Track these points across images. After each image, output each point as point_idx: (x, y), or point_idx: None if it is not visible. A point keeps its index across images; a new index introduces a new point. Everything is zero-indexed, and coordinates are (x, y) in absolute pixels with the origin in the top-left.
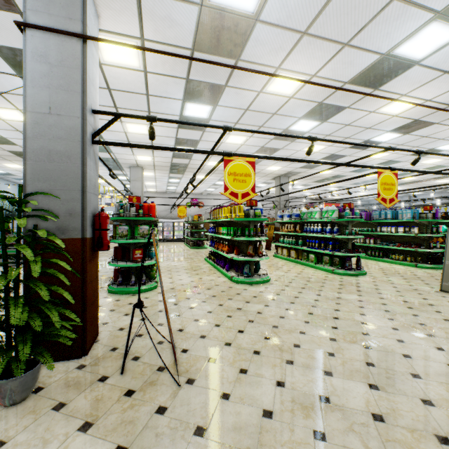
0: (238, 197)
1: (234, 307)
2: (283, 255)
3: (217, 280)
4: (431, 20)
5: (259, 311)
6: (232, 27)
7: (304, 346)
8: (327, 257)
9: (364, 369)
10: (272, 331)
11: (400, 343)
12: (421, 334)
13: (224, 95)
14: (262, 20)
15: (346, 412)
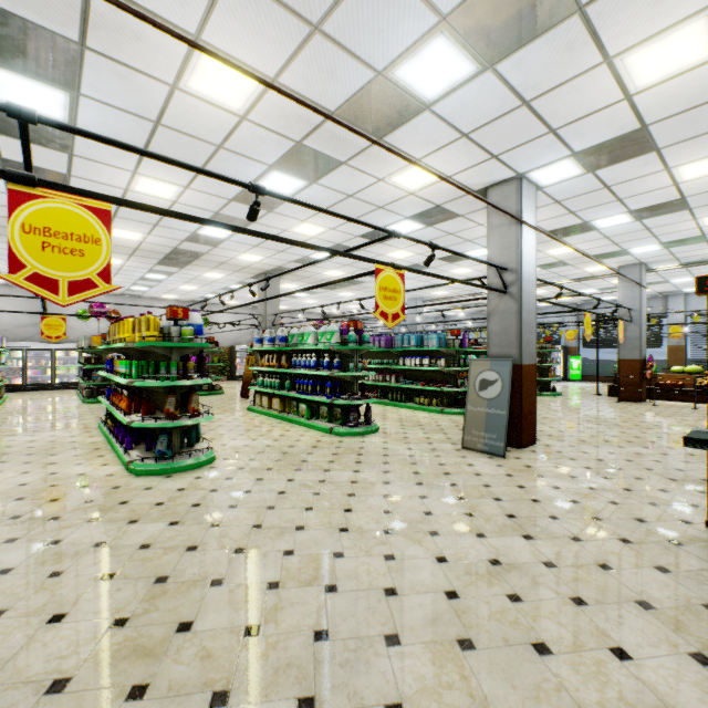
0: (58, 289)
1: (89, 543)
2: (263, 406)
3: (94, 473)
4: (437, 30)
5: (147, 543)
6: None
7: (203, 622)
8: (326, 408)
9: (305, 654)
10: (146, 596)
11: (388, 563)
12: (423, 534)
13: (90, 72)
14: None
15: None
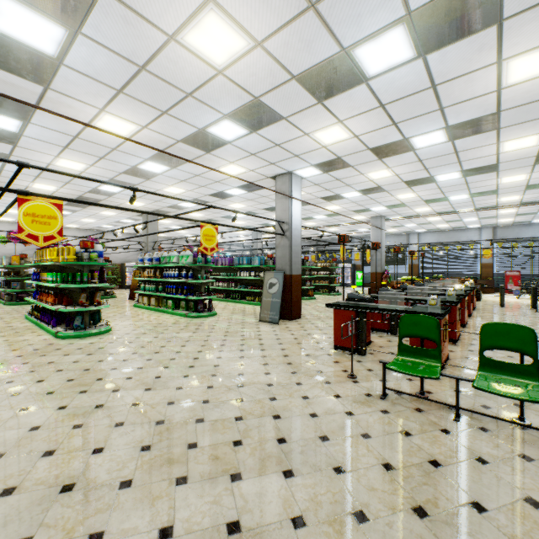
0: (39, 240)
1: (45, 362)
2: (144, 303)
3: (34, 339)
4: (224, 118)
5: (77, 361)
6: (30, 58)
7: (108, 378)
8: (184, 302)
9: (150, 381)
10: (81, 374)
11: (195, 360)
12: (216, 351)
13: (38, 115)
14: (68, 65)
15: (112, 408)
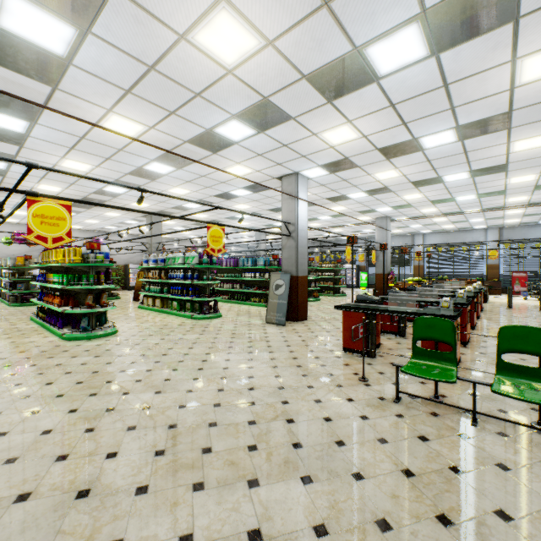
0: (48, 241)
1: (53, 364)
2: (149, 305)
3: (40, 341)
4: (232, 118)
5: (85, 363)
6: (39, 58)
7: (117, 380)
8: (190, 304)
9: (160, 384)
10: (90, 376)
11: (203, 362)
12: (224, 353)
13: (46, 116)
14: (77, 66)
15: (123, 411)
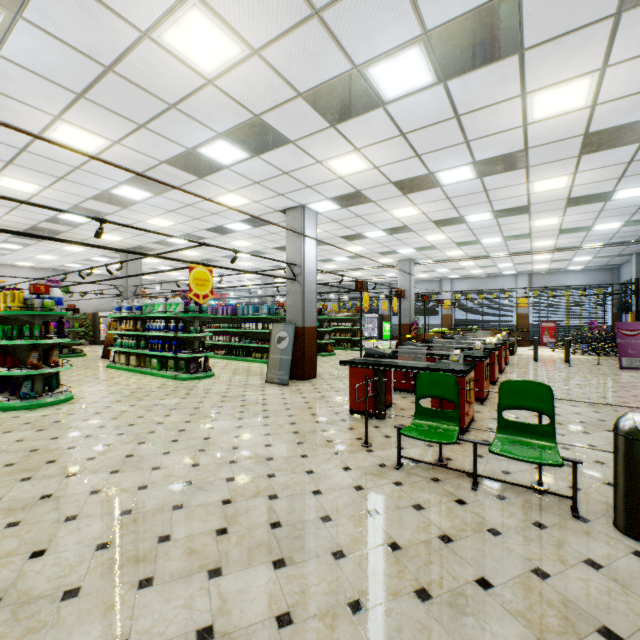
0: None
1: None
2: (121, 363)
3: None
4: (218, 138)
5: (21, 439)
6: None
7: (63, 459)
8: (173, 361)
9: (119, 461)
10: (25, 456)
11: (180, 432)
12: (208, 421)
13: None
14: (6, 57)
15: (64, 498)
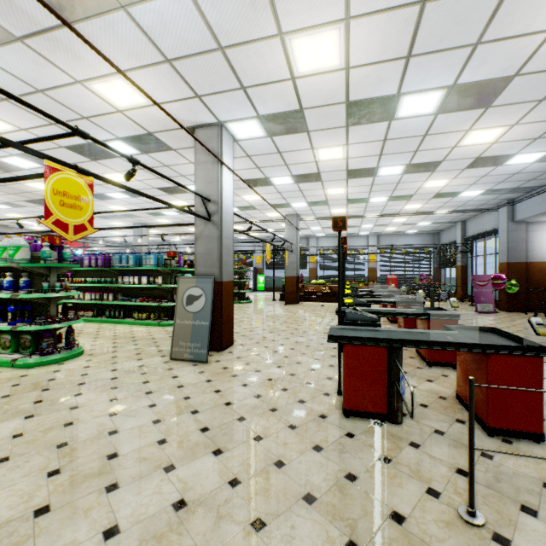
0: None
1: None
2: None
3: None
4: None
5: None
6: None
7: None
8: (9, 336)
9: None
10: None
11: None
12: (96, 494)
13: None
14: None
15: None
